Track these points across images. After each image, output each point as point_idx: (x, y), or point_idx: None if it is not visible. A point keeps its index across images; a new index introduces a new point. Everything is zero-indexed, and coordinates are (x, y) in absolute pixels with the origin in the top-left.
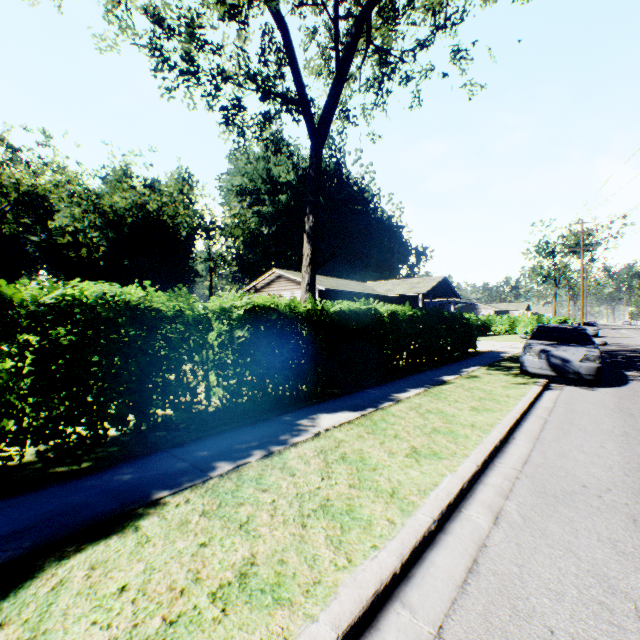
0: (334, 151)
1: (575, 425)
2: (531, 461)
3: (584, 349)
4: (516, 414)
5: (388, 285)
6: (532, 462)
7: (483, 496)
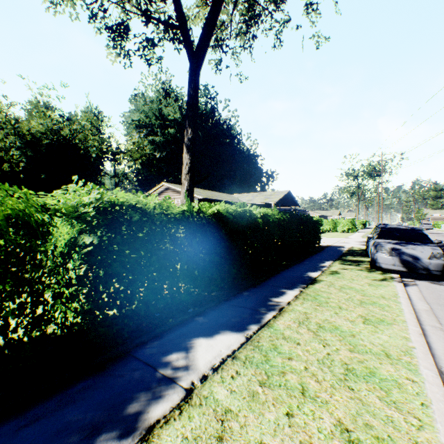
0: (209, 99)
1: None
2: None
3: (429, 247)
4: (417, 328)
5: (249, 196)
6: None
7: None
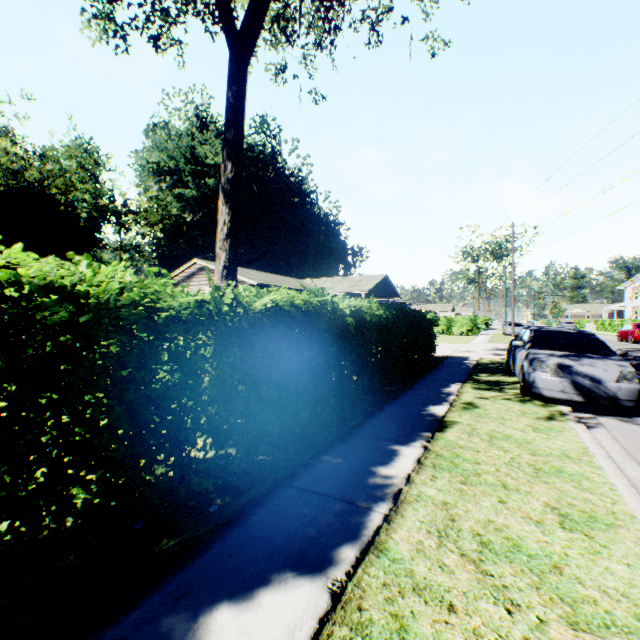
0: (269, 137)
1: None
2: None
3: (613, 362)
4: None
5: (328, 282)
6: None
7: None
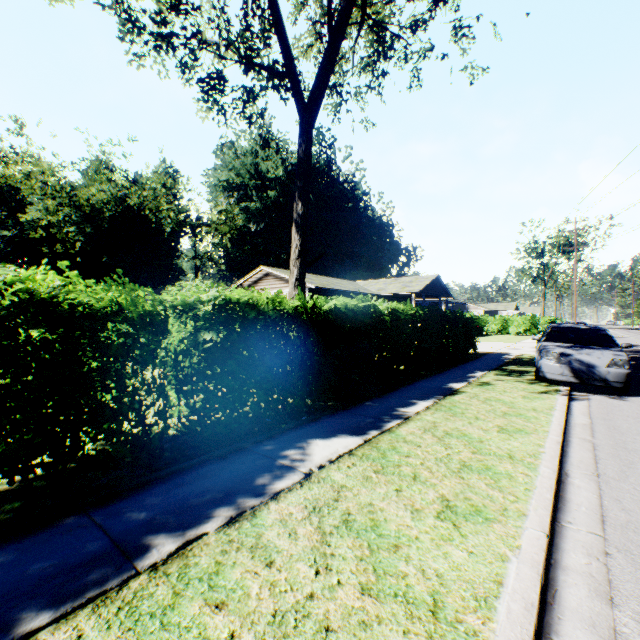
0: (324, 147)
1: (633, 452)
2: (610, 518)
3: (610, 352)
4: (557, 437)
5: (380, 284)
6: (613, 520)
7: (573, 599)
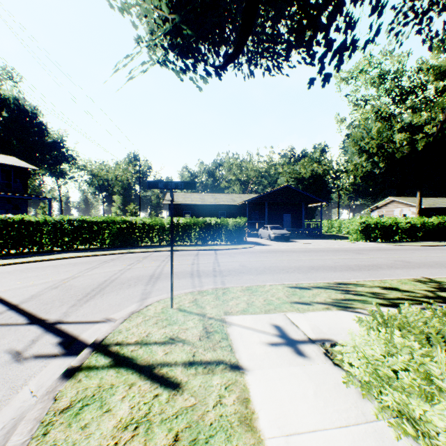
0: None
1: None
2: None
3: None
4: None
5: None
6: None
7: None
